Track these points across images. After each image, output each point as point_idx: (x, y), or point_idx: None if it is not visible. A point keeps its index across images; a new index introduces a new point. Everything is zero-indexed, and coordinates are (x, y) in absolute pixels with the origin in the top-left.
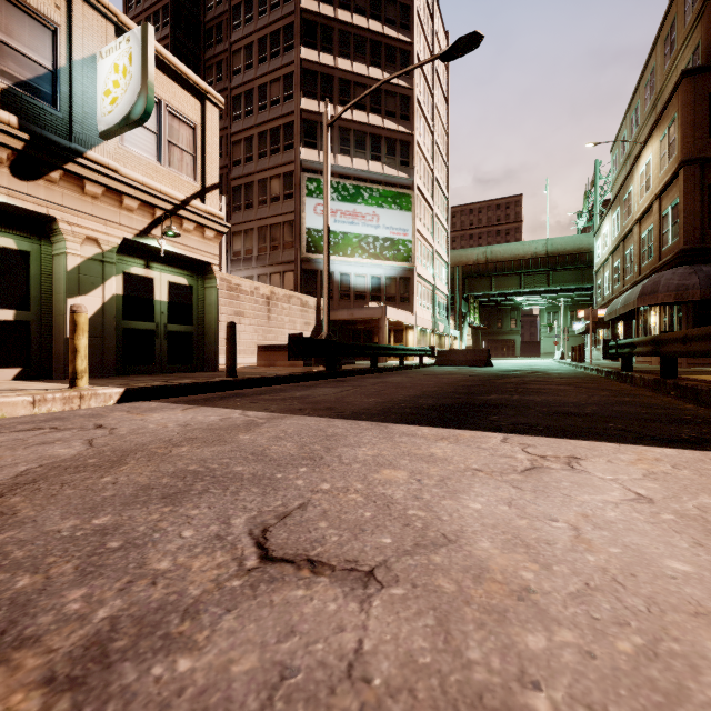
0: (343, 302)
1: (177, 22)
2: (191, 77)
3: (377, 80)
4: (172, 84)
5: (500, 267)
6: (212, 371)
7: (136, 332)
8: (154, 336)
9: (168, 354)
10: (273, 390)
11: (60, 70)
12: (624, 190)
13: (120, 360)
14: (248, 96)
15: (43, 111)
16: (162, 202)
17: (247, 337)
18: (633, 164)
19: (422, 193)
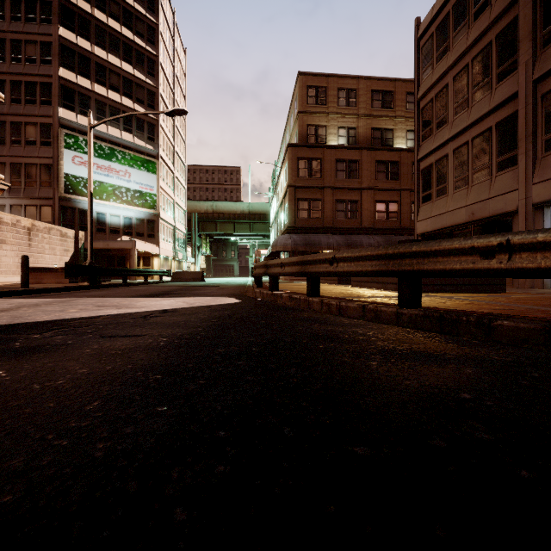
0: (100, 235)
1: None
2: None
3: (129, 73)
4: None
5: (222, 216)
6: None
7: None
8: None
9: None
10: (63, 293)
11: None
12: (277, 187)
13: None
14: None
15: None
16: None
17: (8, 260)
18: (279, 176)
19: (165, 161)
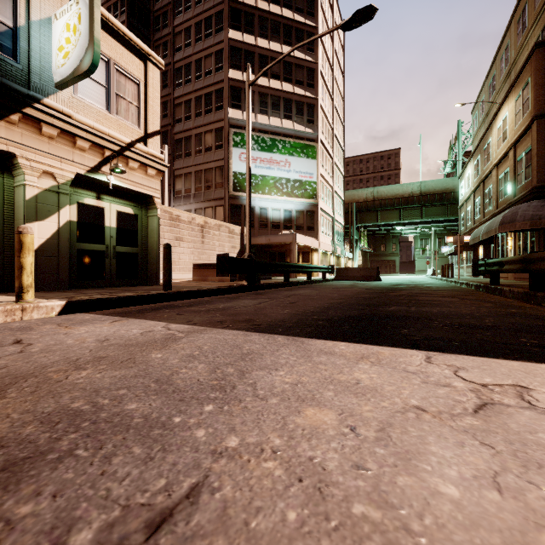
0: (262, 230)
1: (131, 11)
2: (136, 41)
3: (288, 56)
4: (120, 47)
5: (384, 203)
6: (154, 285)
7: (88, 253)
8: (105, 255)
9: (116, 271)
10: (201, 302)
11: (20, 28)
12: (484, 142)
13: (75, 276)
14: (187, 68)
15: (4, 63)
16: (110, 144)
17: (185, 257)
18: (492, 121)
19: (324, 145)
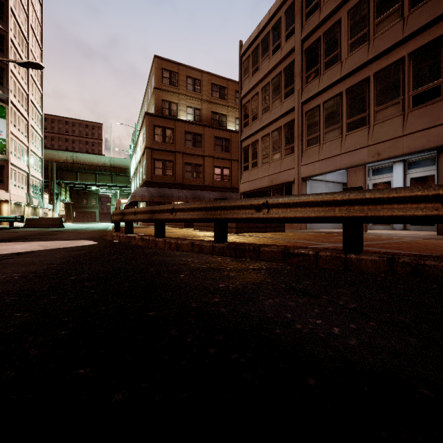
0: None
1: None
2: None
3: None
4: None
5: (83, 167)
6: None
7: None
8: None
9: None
10: None
11: None
12: (137, 147)
13: None
14: None
15: None
16: None
17: None
18: (138, 138)
19: (17, 107)
